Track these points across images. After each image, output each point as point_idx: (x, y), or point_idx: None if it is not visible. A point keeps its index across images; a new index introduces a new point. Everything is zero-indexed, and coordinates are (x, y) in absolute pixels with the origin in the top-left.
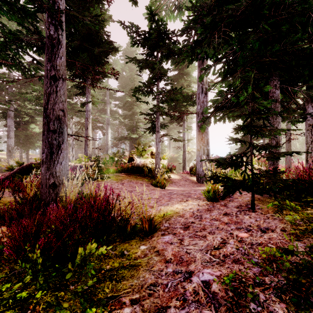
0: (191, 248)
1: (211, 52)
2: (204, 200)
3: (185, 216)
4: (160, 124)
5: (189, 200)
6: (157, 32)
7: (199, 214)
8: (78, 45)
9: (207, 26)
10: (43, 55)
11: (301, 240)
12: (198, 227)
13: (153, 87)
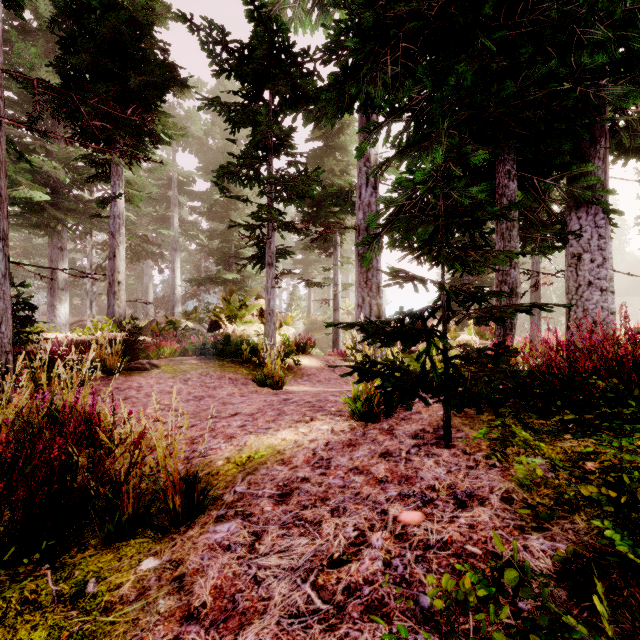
0: (270, 565)
1: (378, 93)
2: (349, 419)
3: (294, 462)
4: (277, 250)
5: (316, 419)
6: (267, 45)
7: (327, 457)
8: (91, 65)
9: (367, 34)
10: (13, 86)
11: (546, 529)
12: (311, 495)
13: (259, 167)
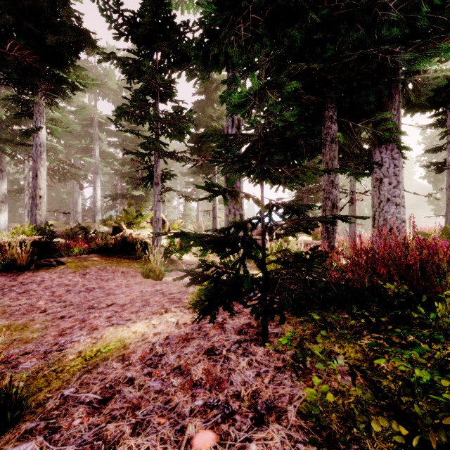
0: None
1: (235, 53)
2: (194, 312)
3: (131, 358)
4: (163, 173)
5: (169, 311)
6: (151, 14)
7: (161, 353)
8: (14, 24)
9: (224, 4)
10: None
11: None
12: (126, 402)
13: (147, 108)
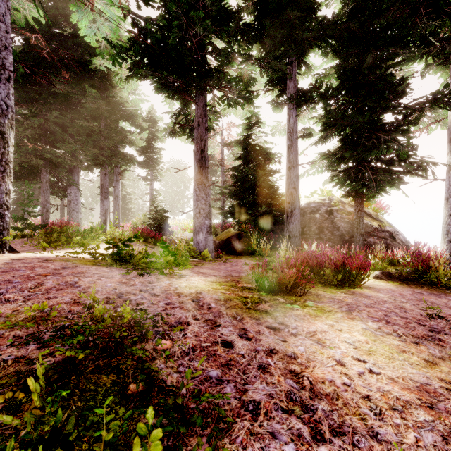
0: None
1: None
2: None
3: None
4: None
5: None
6: None
7: None
8: None
9: None
10: None
11: None
12: None
13: None
